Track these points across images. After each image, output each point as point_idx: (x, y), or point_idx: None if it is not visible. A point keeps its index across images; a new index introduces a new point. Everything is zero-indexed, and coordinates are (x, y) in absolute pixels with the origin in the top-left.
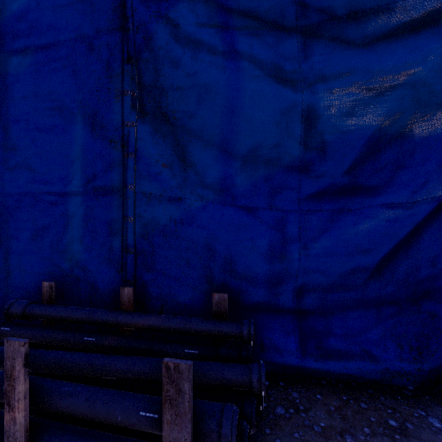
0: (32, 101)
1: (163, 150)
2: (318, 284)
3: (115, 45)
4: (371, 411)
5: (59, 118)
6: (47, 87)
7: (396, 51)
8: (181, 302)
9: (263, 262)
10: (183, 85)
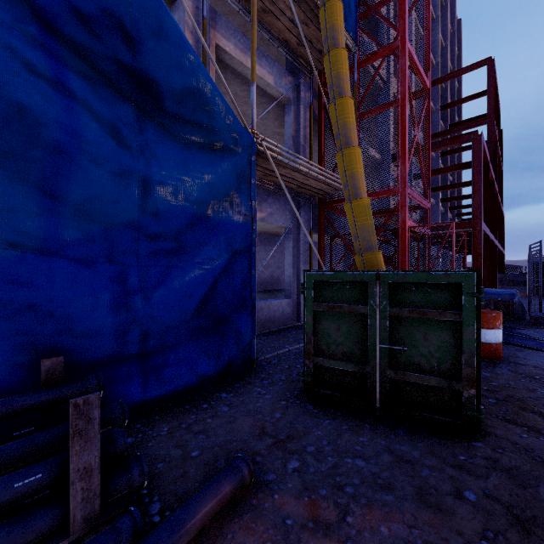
0: None
1: None
2: (154, 327)
3: None
4: (193, 407)
5: None
6: None
7: (204, 158)
8: None
9: (104, 316)
10: None
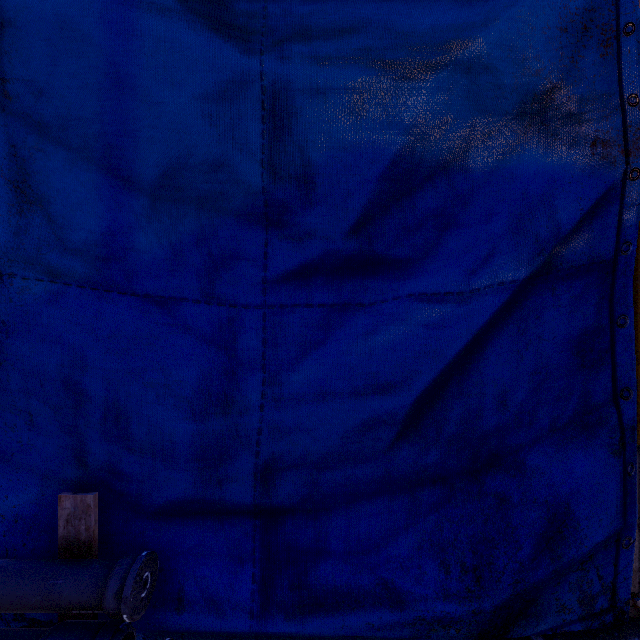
0: None
1: None
2: (301, 454)
3: None
4: None
5: None
6: None
7: (440, 2)
8: (9, 512)
9: (183, 417)
10: (13, 16)
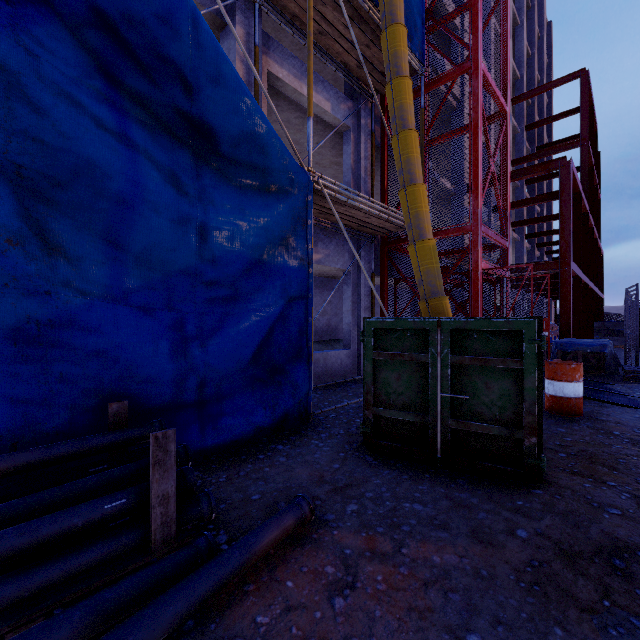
0: None
1: (6, 219)
2: (210, 375)
3: None
4: (249, 458)
5: None
6: None
7: (259, 201)
8: (45, 432)
9: (164, 362)
10: (50, 141)
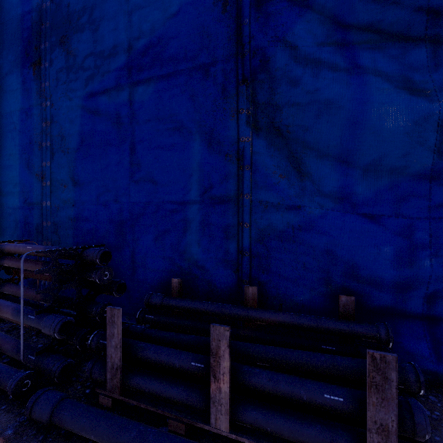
0: (154, 124)
1: (279, 162)
2: None
3: (231, 69)
4: None
5: (179, 137)
6: (168, 110)
7: None
8: (298, 302)
9: (391, 268)
10: (300, 101)
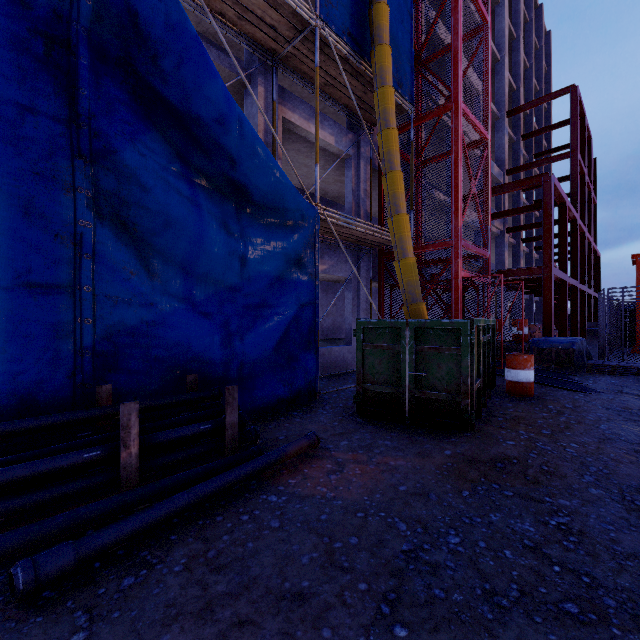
0: None
1: (129, 259)
2: (247, 360)
3: (64, 133)
4: (274, 419)
5: None
6: None
7: (280, 234)
8: (149, 392)
9: (218, 350)
10: (152, 208)
